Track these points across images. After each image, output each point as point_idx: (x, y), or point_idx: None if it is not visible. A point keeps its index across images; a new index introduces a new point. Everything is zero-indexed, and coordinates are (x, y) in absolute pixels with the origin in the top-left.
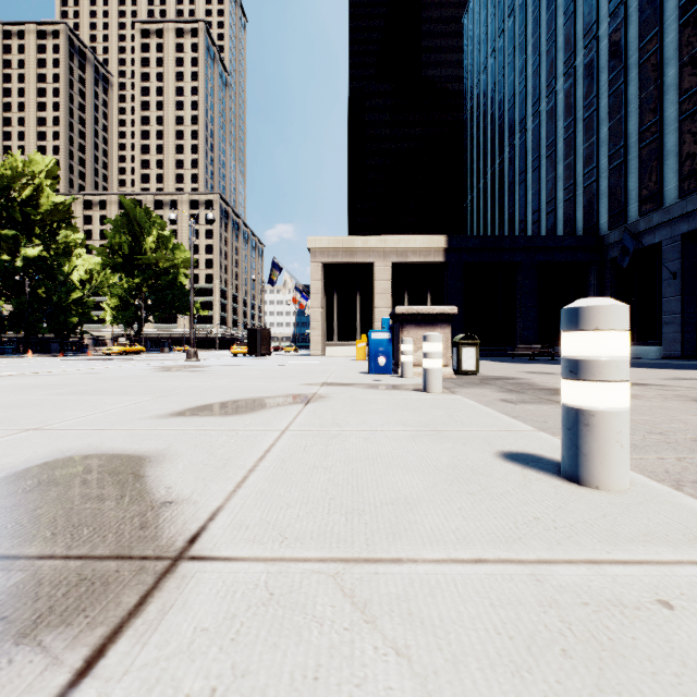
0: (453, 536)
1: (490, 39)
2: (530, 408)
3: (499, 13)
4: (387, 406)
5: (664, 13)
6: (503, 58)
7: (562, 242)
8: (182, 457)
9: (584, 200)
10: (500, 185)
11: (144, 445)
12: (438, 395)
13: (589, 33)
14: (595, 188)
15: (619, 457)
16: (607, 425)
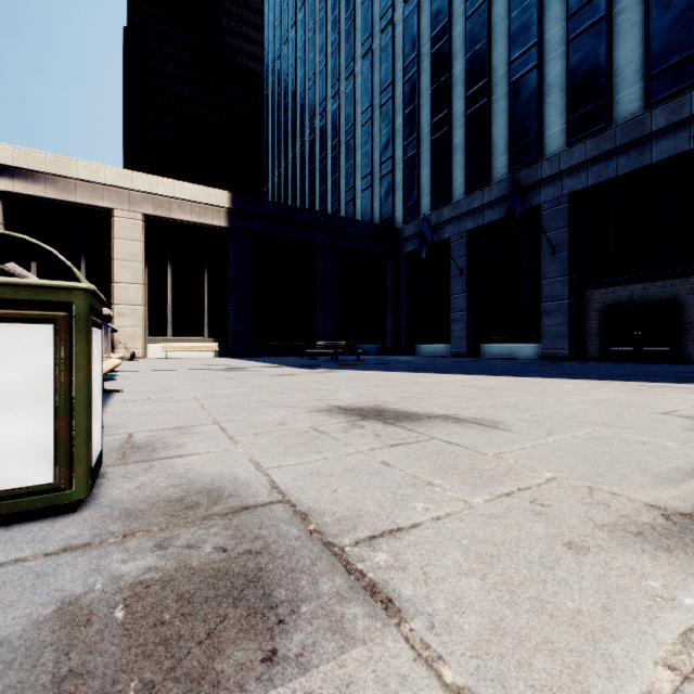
0: None
1: (292, 10)
2: None
3: None
4: None
5: (453, 6)
6: (304, 32)
7: (363, 228)
8: None
9: (381, 191)
10: (301, 170)
11: None
12: None
13: (386, 16)
14: (391, 179)
15: None
16: None
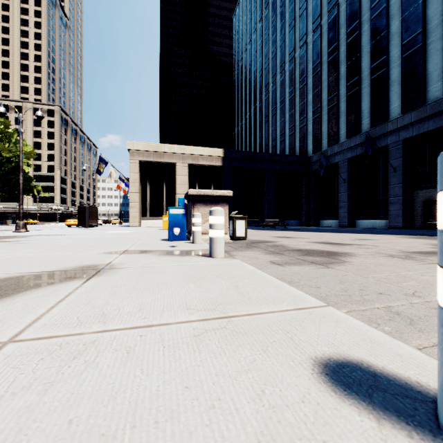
0: None
1: (249, 33)
2: (297, 271)
3: (253, 18)
4: (174, 278)
5: (340, 35)
6: (256, 46)
7: (289, 158)
8: None
9: (300, 136)
10: (254, 123)
11: None
12: (222, 261)
13: (302, 39)
14: (305, 129)
15: None
16: None
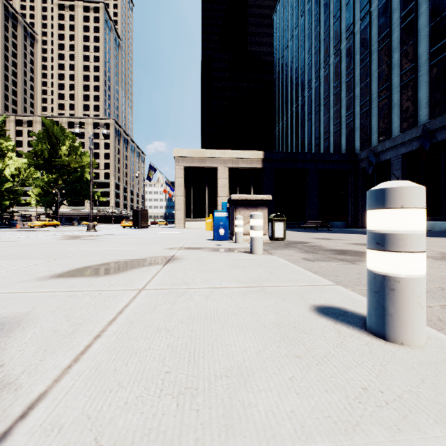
0: (290, 425)
1: (290, 30)
2: (324, 265)
3: (295, 14)
4: (224, 265)
5: (392, 20)
6: (298, 42)
7: (333, 157)
8: (36, 323)
9: (346, 132)
10: (296, 121)
11: (7, 310)
12: (260, 256)
13: (349, 29)
14: (352, 125)
15: (420, 317)
16: (410, 289)
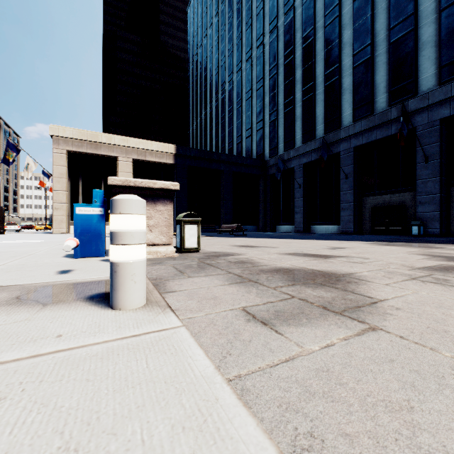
0: None
1: (204, 27)
2: (323, 356)
3: (209, 12)
4: None
5: (296, 39)
6: (212, 41)
7: (246, 161)
8: None
9: (257, 138)
10: (210, 122)
11: None
12: (129, 324)
13: (259, 39)
14: (262, 132)
15: None
16: None
